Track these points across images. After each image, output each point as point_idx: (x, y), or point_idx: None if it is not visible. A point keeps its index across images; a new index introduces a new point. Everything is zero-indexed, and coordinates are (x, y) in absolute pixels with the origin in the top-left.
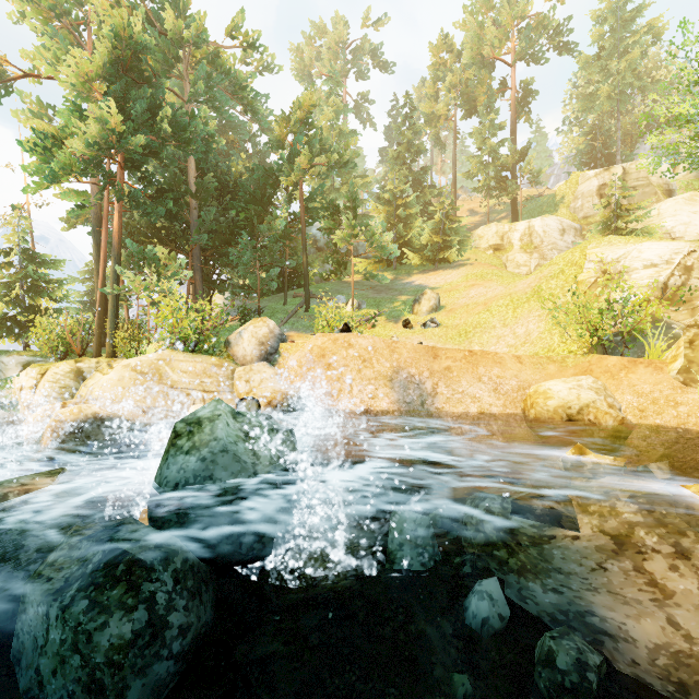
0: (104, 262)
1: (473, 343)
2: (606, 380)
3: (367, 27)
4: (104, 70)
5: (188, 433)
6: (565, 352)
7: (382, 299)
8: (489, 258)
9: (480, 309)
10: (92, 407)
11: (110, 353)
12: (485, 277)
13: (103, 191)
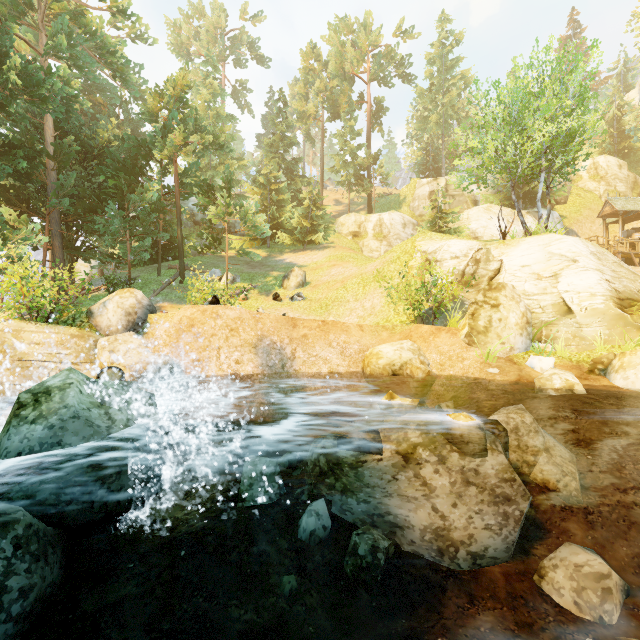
0: None
1: (332, 314)
2: (421, 343)
3: (245, 20)
4: None
5: (34, 402)
6: (397, 322)
7: (256, 274)
8: (349, 242)
9: (338, 286)
10: None
11: None
12: (344, 259)
13: None
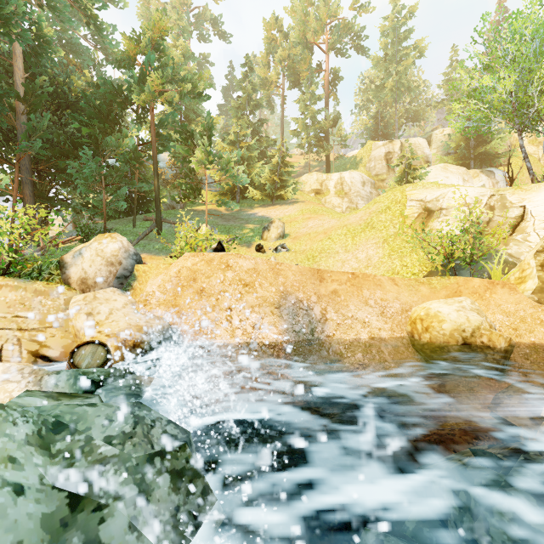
0: None
1: (321, 266)
2: (476, 301)
3: None
4: None
5: None
6: (409, 274)
7: (232, 226)
8: (312, 199)
9: (321, 237)
10: None
11: None
12: (318, 212)
13: None
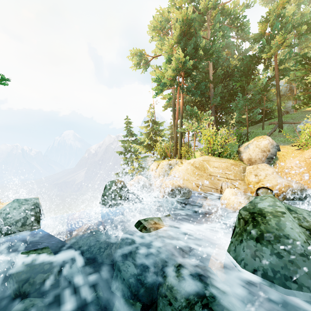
0: (177, 119)
1: None
2: None
3: None
4: (177, 39)
5: (253, 221)
6: None
7: None
8: None
9: None
10: (177, 182)
11: (179, 157)
12: None
13: (176, 91)
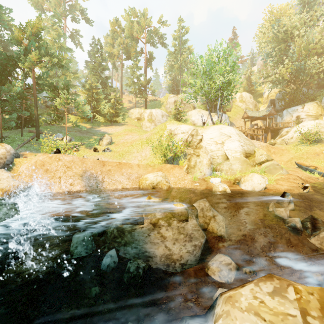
0: None
1: (125, 159)
2: (166, 173)
3: None
4: None
5: None
6: (157, 163)
7: (84, 137)
8: (136, 123)
9: (129, 145)
10: None
11: None
12: (132, 131)
13: None
